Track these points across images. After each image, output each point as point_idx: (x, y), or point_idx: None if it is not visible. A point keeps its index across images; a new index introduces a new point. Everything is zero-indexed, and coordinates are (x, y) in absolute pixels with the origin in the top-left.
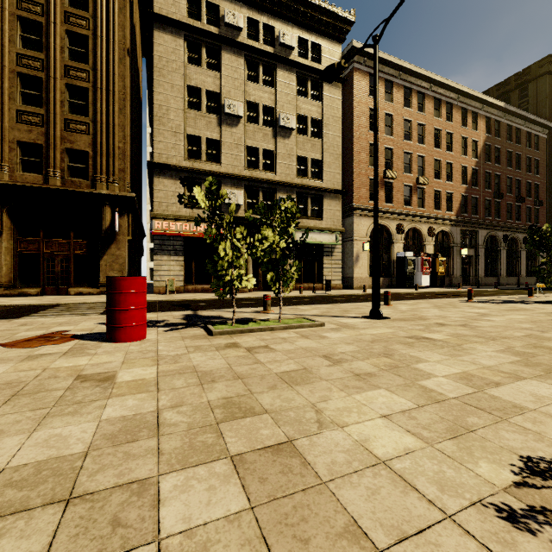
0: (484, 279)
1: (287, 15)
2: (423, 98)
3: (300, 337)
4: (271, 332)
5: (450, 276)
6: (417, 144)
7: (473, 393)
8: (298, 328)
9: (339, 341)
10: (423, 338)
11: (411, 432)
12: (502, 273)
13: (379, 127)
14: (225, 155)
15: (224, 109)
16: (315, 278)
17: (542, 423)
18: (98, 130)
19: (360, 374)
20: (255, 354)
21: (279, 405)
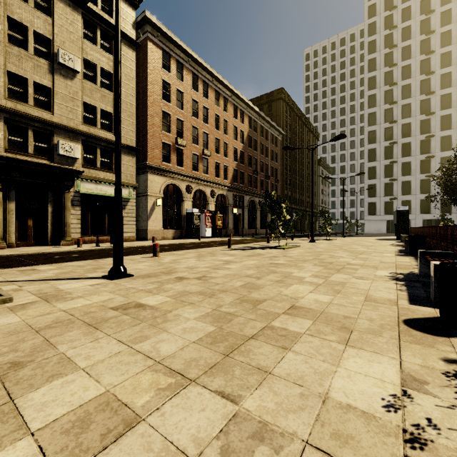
0: (247, 231)
1: None
2: (207, 87)
3: None
4: None
5: (226, 228)
6: (202, 122)
7: None
8: None
9: None
10: (135, 306)
11: None
12: (258, 227)
13: (172, 99)
14: None
15: None
16: (106, 230)
17: None
18: None
19: None
20: None
21: None
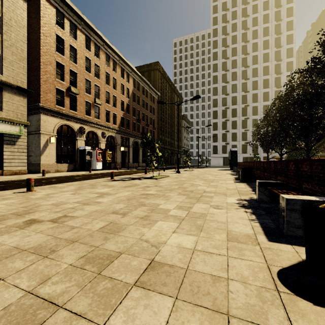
0: (132, 164)
1: None
2: (98, 49)
3: None
4: None
5: (115, 162)
6: (94, 77)
7: None
8: None
9: None
10: None
11: None
12: (140, 161)
13: (66, 52)
14: None
15: None
16: None
17: None
18: None
19: None
20: None
21: None
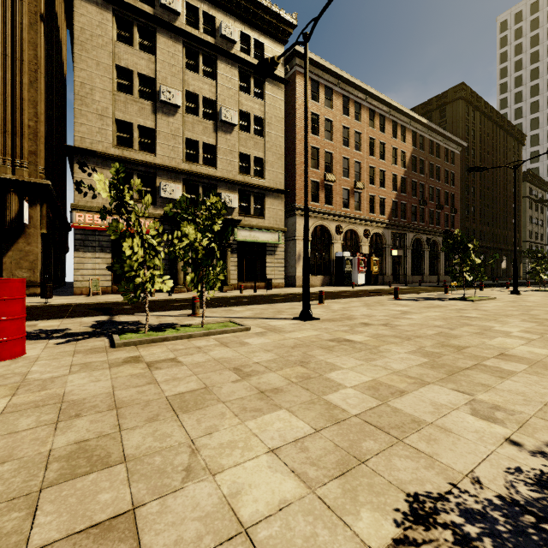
0: (411, 278)
1: (229, 7)
2: (359, 108)
3: (218, 345)
4: (188, 340)
5: (383, 275)
6: (354, 150)
7: (376, 407)
8: (221, 333)
9: (258, 349)
10: (345, 341)
11: (296, 472)
12: (425, 272)
13: (320, 131)
14: (161, 146)
15: (160, 96)
16: (258, 277)
17: (435, 442)
18: (1, 103)
19: (265, 391)
20: (154, 371)
21: (148, 447)
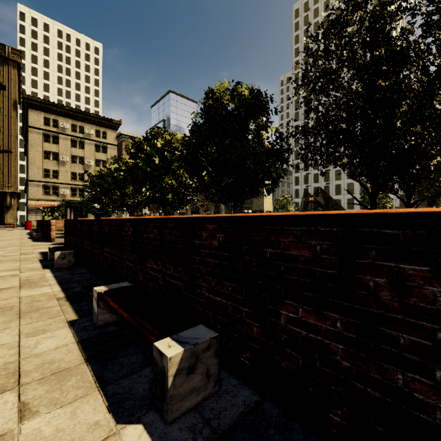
0: None
1: (90, 122)
2: None
3: None
4: None
5: None
6: None
7: None
8: None
9: None
10: None
11: None
12: None
13: None
14: (61, 176)
15: (60, 159)
16: None
17: None
18: (4, 168)
19: None
20: None
21: None
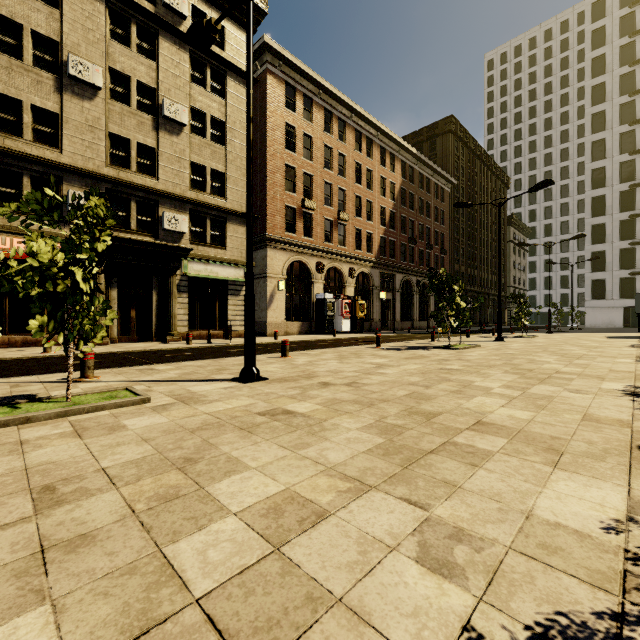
0: (400, 324)
1: None
2: (344, 127)
3: (65, 435)
4: (19, 427)
5: (370, 320)
6: (337, 175)
7: (255, 565)
8: (94, 411)
9: (133, 438)
10: (283, 413)
11: None
12: (415, 318)
13: (298, 147)
14: (70, 139)
15: (68, 69)
16: (216, 323)
17: None
18: None
19: (53, 546)
20: None
21: None
